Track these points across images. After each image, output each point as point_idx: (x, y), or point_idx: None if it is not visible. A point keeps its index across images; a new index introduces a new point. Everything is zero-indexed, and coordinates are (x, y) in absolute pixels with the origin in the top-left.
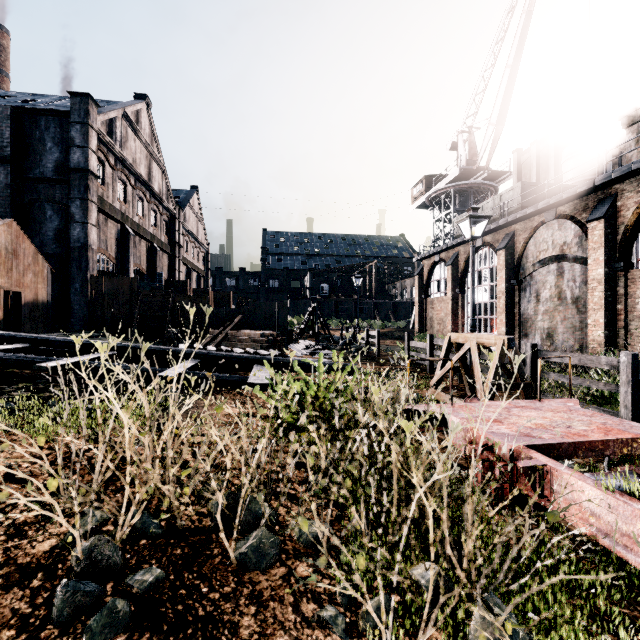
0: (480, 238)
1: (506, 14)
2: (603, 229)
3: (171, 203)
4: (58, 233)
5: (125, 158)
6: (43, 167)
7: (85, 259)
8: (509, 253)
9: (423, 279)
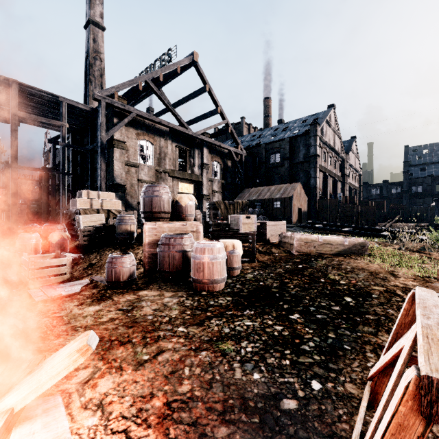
0: None
1: None
2: None
3: (342, 153)
4: (304, 183)
5: (326, 141)
6: (299, 157)
7: (315, 192)
8: None
9: None
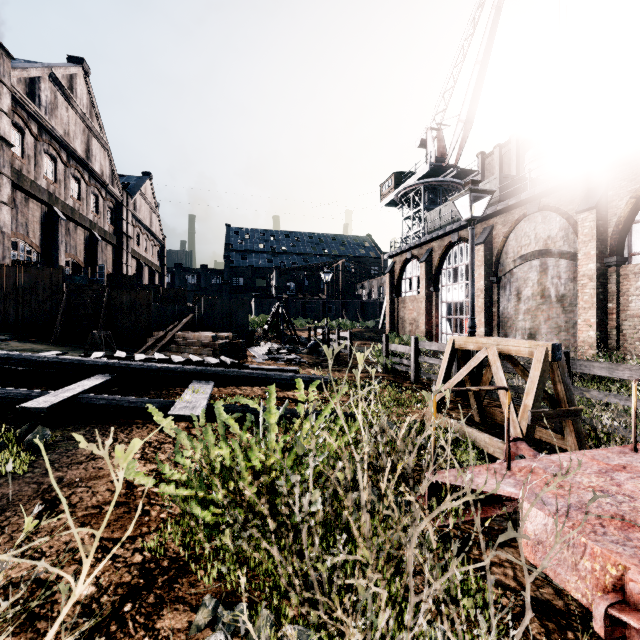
0: (456, 233)
1: (476, 9)
2: (595, 220)
3: (117, 188)
4: None
5: (53, 128)
6: None
7: None
8: (488, 248)
9: (394, 277)
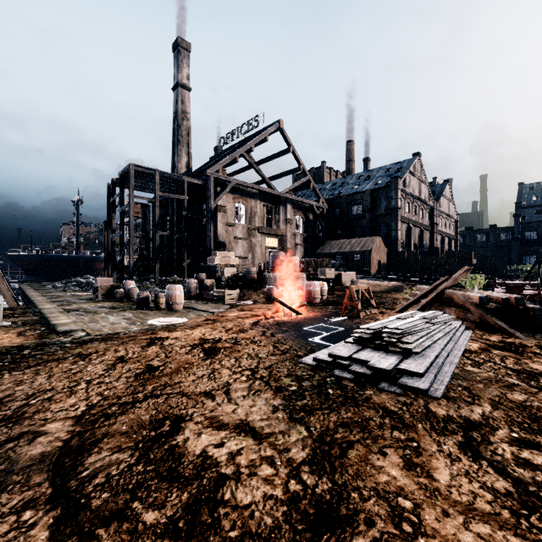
0: None
1: None
2: None
3: (431, 200)
4: (386, 235)
5: (409, 192)
6: (380, 210)
7: (396, 245)
8: None
9: None
